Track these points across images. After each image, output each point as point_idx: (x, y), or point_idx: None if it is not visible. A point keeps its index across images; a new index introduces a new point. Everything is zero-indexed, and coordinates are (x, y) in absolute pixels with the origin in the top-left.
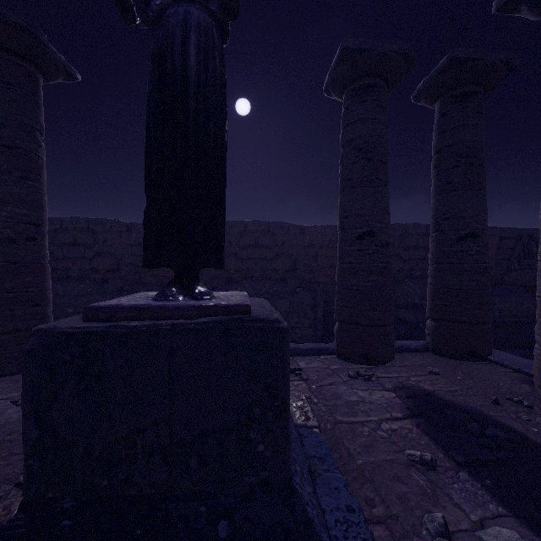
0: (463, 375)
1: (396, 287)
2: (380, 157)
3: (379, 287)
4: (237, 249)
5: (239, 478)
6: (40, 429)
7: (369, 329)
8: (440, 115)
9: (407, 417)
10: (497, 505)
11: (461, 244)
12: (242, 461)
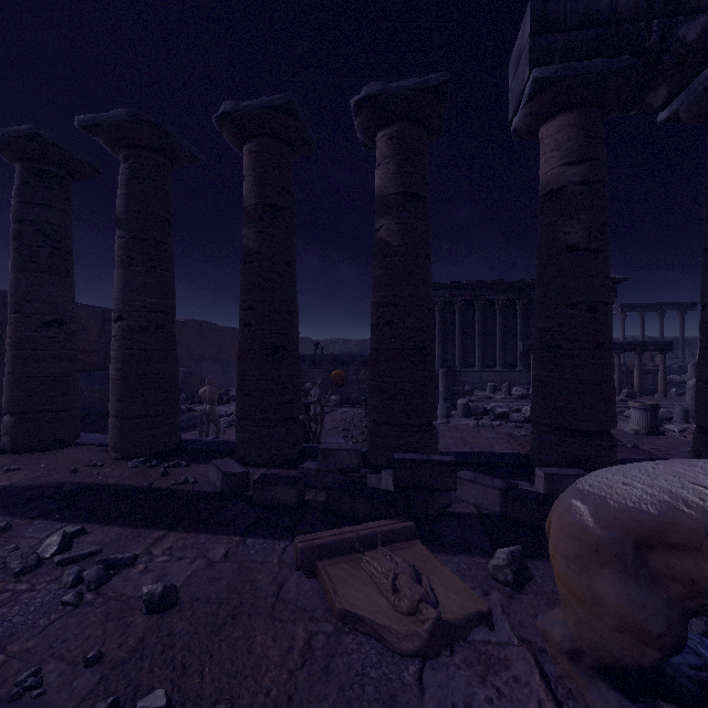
0: (48, 462)
1: None
2: None
3: None
4: None
5: None
6: None
7: None
8: (23, 182)
9: None
10: (62, 523)
11: (48, 330)
12: None
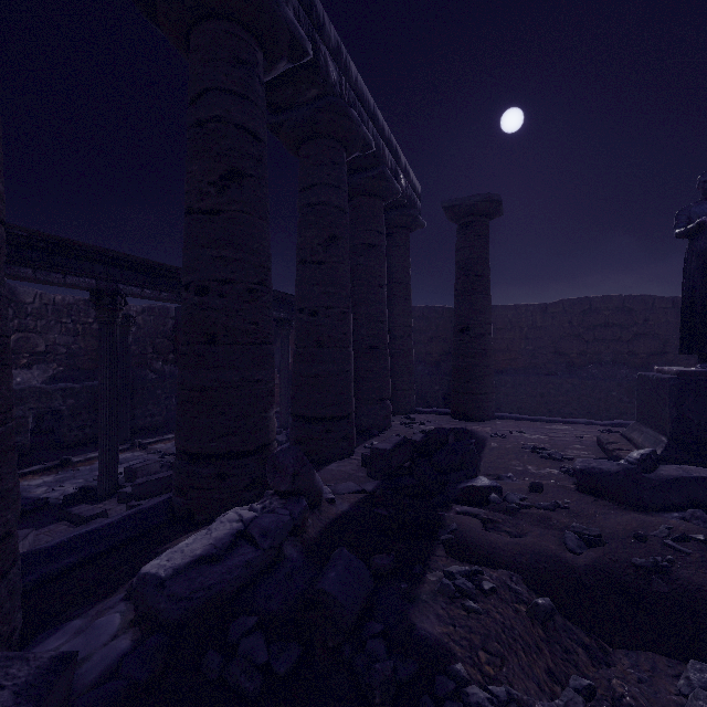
0: None
1: None
2: None
3: None
4: (580, 330)
5: None
6: (677, 413)
7: None
8: None
9: None
10: None
11: None
12: None
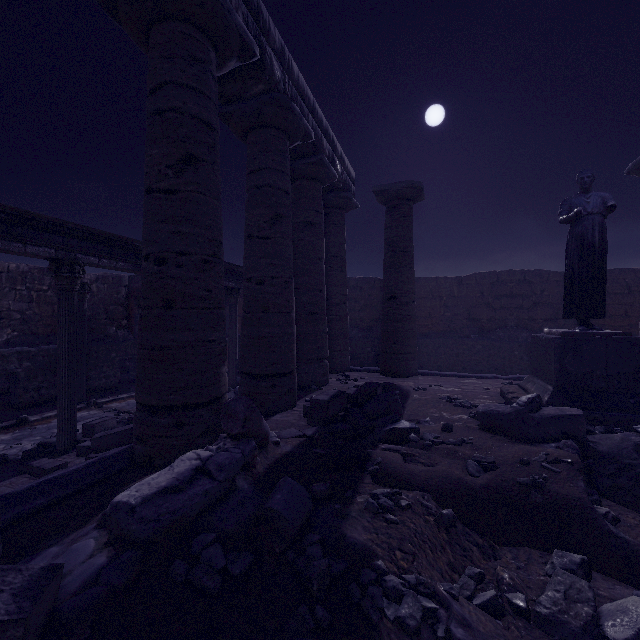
0: None
1: None
2: None
3: None
4: (490, 299)
5: (634, 389)
6: (560, 366)
7: None
8: None
9: None
10: None
11: None
12: (635, 384)
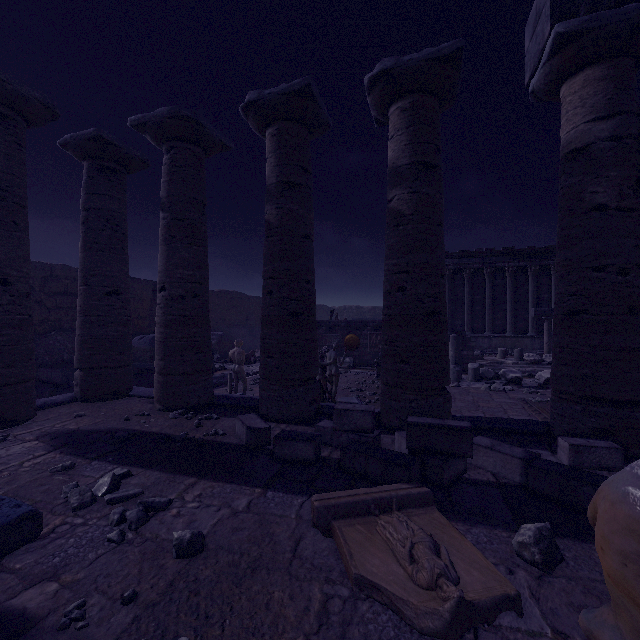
0: (107, 411)
1: (37, 343)
2: (19, 200)
3: (16, 341)
4: None
5: None
6: None
7: (3, 388)
8: (89, 176)
9: (51, 451)
10: (114, 465)
11: (108, 299)
12: None
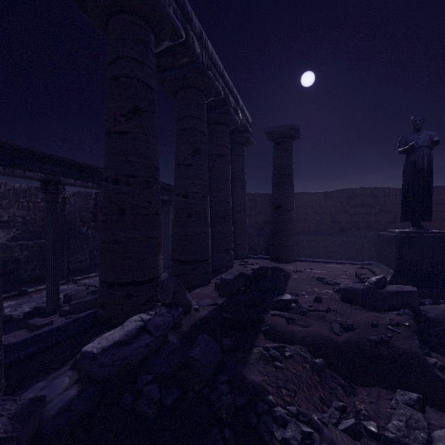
0: None
1: None
2: None
3: None
4: (347, 208)
5: None
6: (399, 256)
7: None
8: None
9: None
10: None
11: None
12: None
